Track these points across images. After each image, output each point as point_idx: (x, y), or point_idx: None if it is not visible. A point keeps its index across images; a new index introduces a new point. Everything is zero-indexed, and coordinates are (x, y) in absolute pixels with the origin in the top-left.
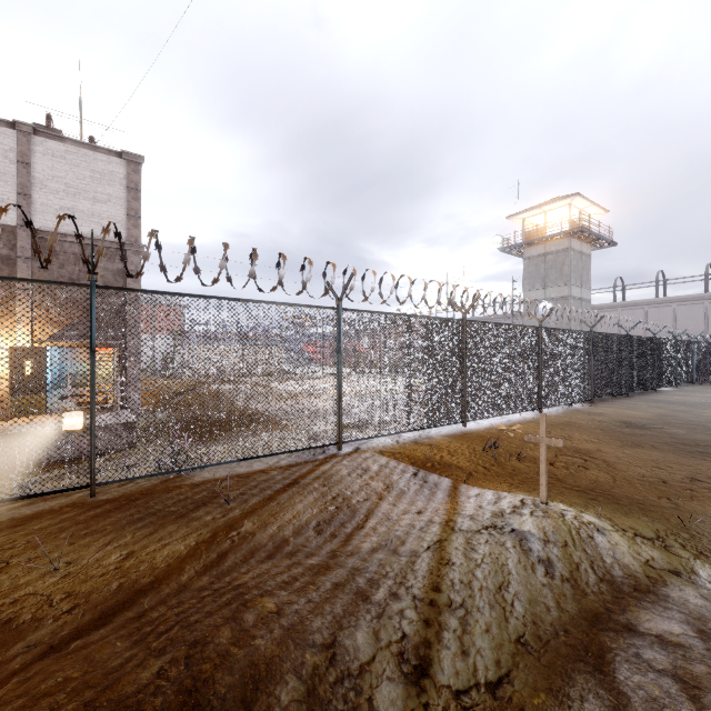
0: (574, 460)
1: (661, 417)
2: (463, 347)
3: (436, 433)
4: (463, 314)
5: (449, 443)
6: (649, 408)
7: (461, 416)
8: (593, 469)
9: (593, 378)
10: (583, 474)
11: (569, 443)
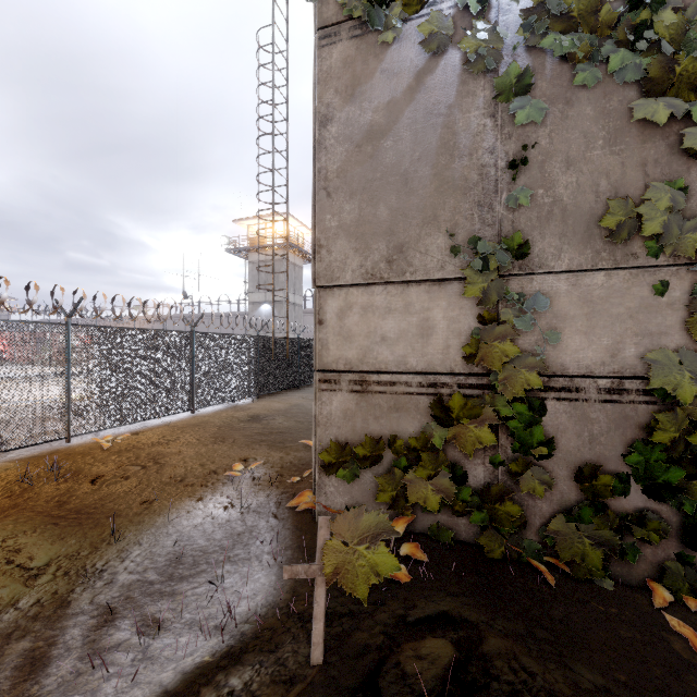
0: (132, 469)
1: (291, 407)
2: (67, 354)
3: (7, 459)
4: (66, 318)
5: (1, 472)
6: (296, 399)
7: (63, 431)
8: (134, 478)
9: (261, 376)
10: (110, 487)
11: (161, 448)
